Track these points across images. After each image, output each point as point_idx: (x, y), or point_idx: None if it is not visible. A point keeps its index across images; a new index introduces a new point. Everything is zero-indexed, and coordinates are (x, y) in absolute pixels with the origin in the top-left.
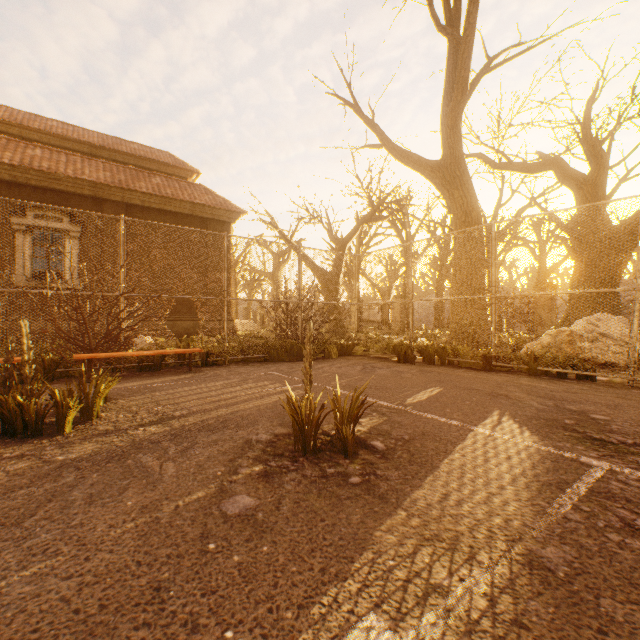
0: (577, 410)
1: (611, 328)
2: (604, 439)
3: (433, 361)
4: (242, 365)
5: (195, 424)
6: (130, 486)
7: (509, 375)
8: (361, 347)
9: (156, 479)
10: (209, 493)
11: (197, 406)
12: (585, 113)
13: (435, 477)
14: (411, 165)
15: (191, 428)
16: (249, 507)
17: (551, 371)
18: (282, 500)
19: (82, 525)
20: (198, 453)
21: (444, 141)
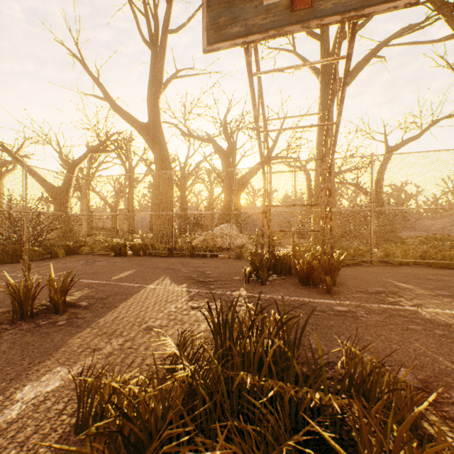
0: (202, 271)
1: (229, 231)
2: (204, 281)
3: (140, 253)
4: None
5: None
6: None
7: (181, 258)
8: (87, 247)
9: None
10: None
11: None
12: (224, 119)
13: (115, 311)
14: (128, 121)
15: None
16: None
17: (202, 254)
18: (1, 345)
19: None
20: None
21: (149, 112)
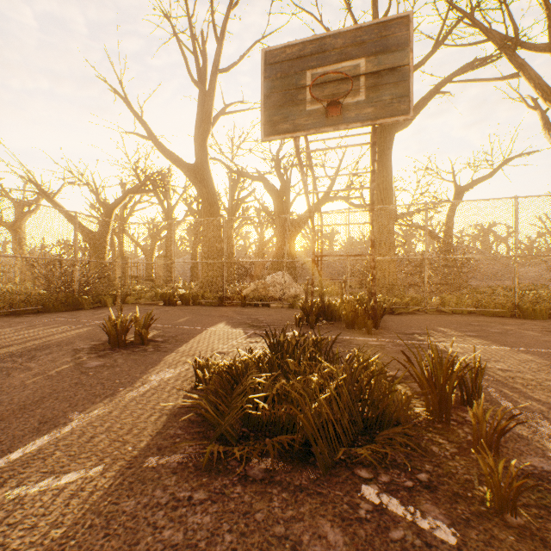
0: (255, 318)
1: (282, 280)
2: (258, 325)
3: (189, 303)
4: (16, 317)
5: (21, 349)
6: (11, 373)
7: (232, 307)
8: (133, 297)
9: (27, 368)
10: (72, 365)
11: (6, 343)
12: (276, 156)
13: (188, 344)
14: (173, 162)
15: (20, 351)
16: (100, 364)
17: (253, 304)
18: (117, 360)
19: (2, 384)
20: (44, 358)
21: (197, 152)
